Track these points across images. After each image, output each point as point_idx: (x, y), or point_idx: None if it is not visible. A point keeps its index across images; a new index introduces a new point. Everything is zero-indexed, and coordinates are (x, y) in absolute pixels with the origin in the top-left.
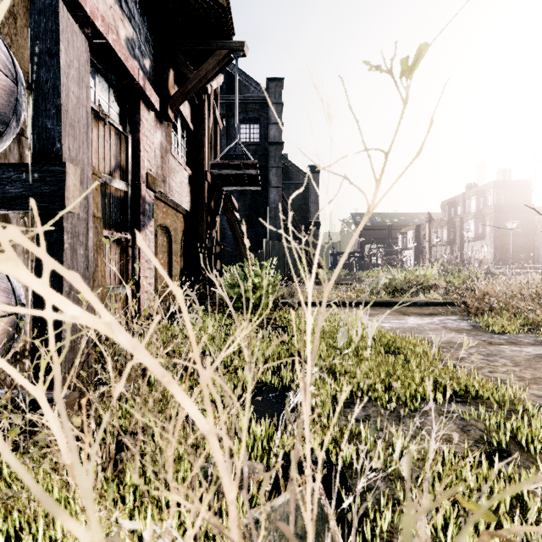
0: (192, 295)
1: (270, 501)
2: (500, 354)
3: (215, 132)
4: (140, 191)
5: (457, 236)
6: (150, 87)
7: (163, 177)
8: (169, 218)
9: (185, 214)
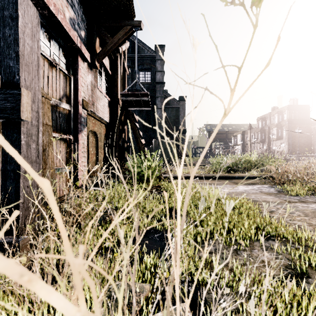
0: (100, 175)
1: (153, 315)
2: (296, 208)
3: (124, 76)
4: (78, 110)
5: (266, 137)
6: (84, 48)
7: (92, 102)
8: (96, 126)
9: (106, 124)
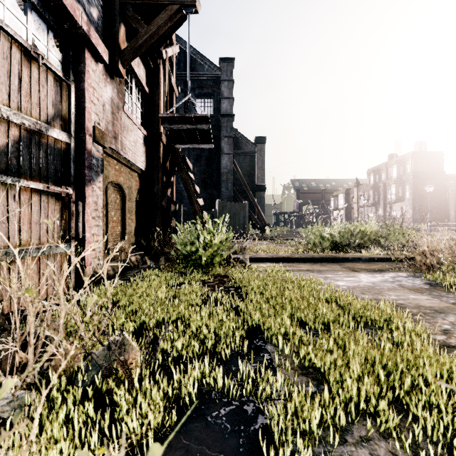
0: None
1: None
2: None
3: (171, 98)
4: (85, 144)
5: (381, 198)
6: (96, 35)
7: (114, 133)
8: (123, 175)
9: (140, 173)
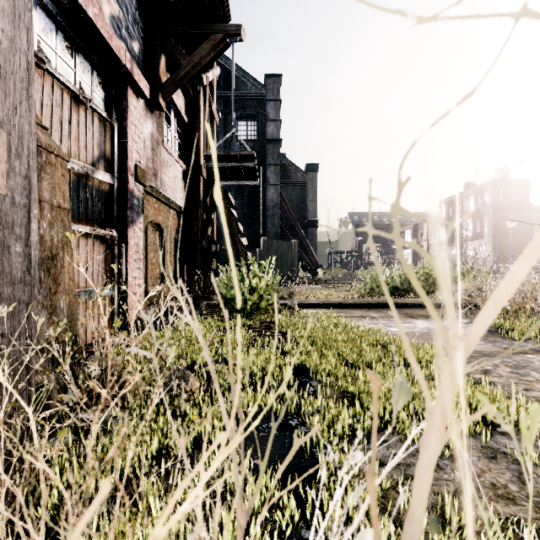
0: (147, 319)
1: None
2: (530, 365)
3: (211, 126)
4: (127, 185)
5: (455, 235)
6: (138, 72)
7: (154, 170)
8: (162, 214)
9: (178, 211)
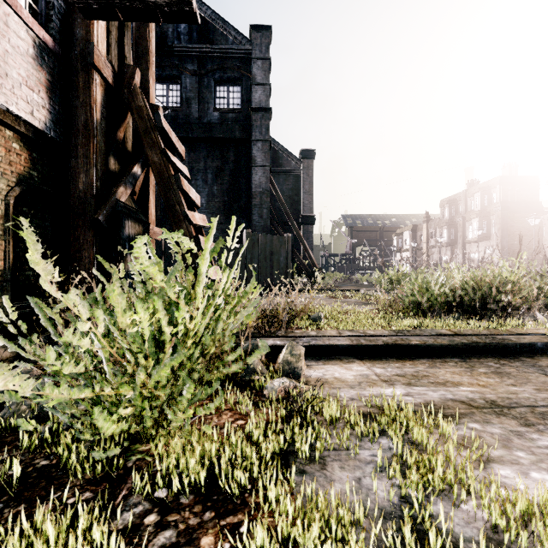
0: None
1: None
2: None
3: None
4: None
5: (459, 237)
6: None
7: None
8: None
9: (26, 135)
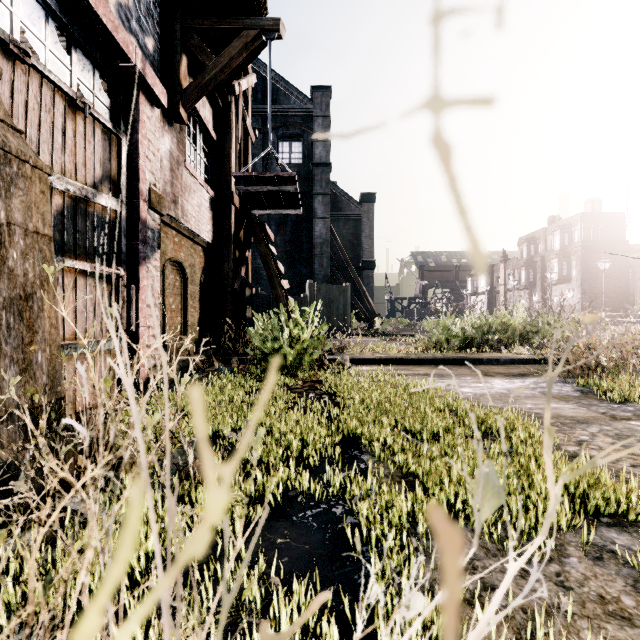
0: (81, 372)
1: None
2: (635, 435)
3: (246, 145)
4: (138, 212)
5: (538, 279)
6: (152, 74)
7: (173, 196)
8: (184, 250)
9: (205, 247)
